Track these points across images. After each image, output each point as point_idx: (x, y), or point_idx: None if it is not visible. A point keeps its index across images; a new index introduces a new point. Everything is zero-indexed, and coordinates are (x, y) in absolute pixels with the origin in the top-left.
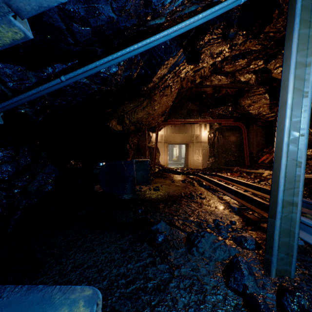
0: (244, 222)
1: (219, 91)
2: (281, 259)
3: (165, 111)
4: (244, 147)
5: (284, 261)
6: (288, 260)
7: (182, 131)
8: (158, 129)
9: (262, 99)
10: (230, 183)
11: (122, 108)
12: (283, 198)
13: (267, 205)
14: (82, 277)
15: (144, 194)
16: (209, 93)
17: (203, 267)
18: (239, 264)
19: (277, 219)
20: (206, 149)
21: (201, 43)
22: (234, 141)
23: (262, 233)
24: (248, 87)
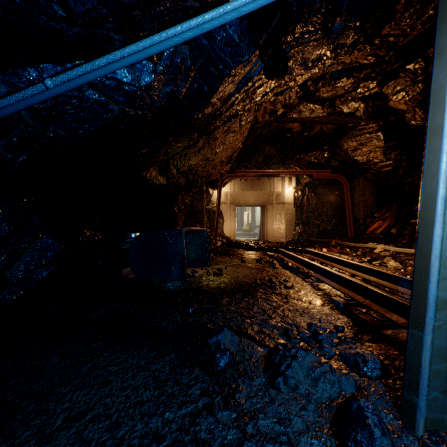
0: (356, 326)
1: (310, 128)
2: (432, 400)
3: (231, 157)
4: (347, 210)
5: (439, 404)
6: (446, 402)
7: (256, 188)
8: (222, 184)
9: (373, 140)
10: (329, 263)
11: (164, 149)
12: (437, 294)
13: (393, 300)
14: (78, 442)
15: (198, 281)
16: (296, 132)
17: (297, 416)
18: (363, 416)
19: (426, 332)
20: (292, 214)
21: (289, 40)
22: (332, 202)
23: (387, 346)
24: (353, 123)
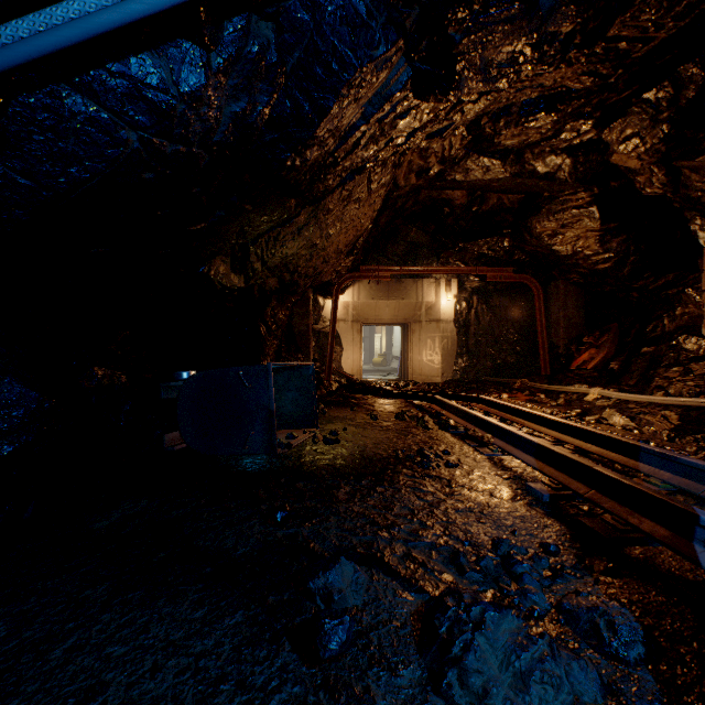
0: (577, 541)
1: (482, 199)
2: None
3: (355, 245)
4: (539, 332)
5: None
6: None
7: (394, 296)
8: (339, 289)
9: (582, 219)
10: (516, 419)
11: (238, 226)
12: None
13: (642, 493)
14: None
15: (298, 454)
16: (460, 205)
17: None
18: None
19: None
20: (451, 338)
21: (461, 16)
22: (515, 319)
23: (642, 584)
24: (552, 191)
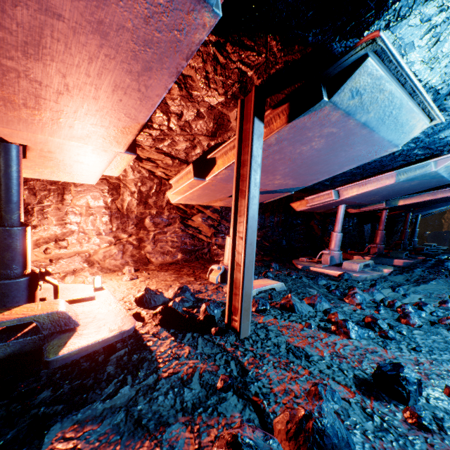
0: None
1: None
2: None
3: None
4: None
5: None
6: None
7: None
8: None
9: None
10: None
11: None
12: None
13: None
14: None
15: None
16: None
17: None
18: None
19: None
20: None
21: None
22: None
23: None
24: None
